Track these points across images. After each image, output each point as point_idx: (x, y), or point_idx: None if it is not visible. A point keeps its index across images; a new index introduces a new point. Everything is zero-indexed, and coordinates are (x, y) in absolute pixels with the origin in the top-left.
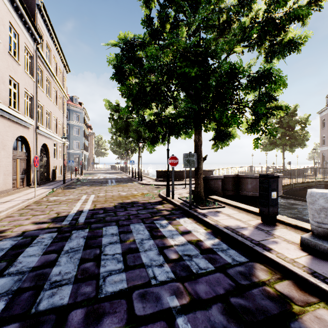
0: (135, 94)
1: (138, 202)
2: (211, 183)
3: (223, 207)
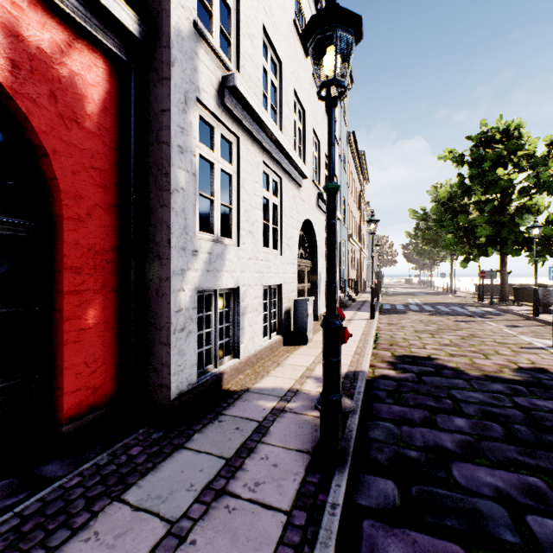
0: (452, 242)
1: (453, 303)
2: (525, 293)
3: (521, 306)
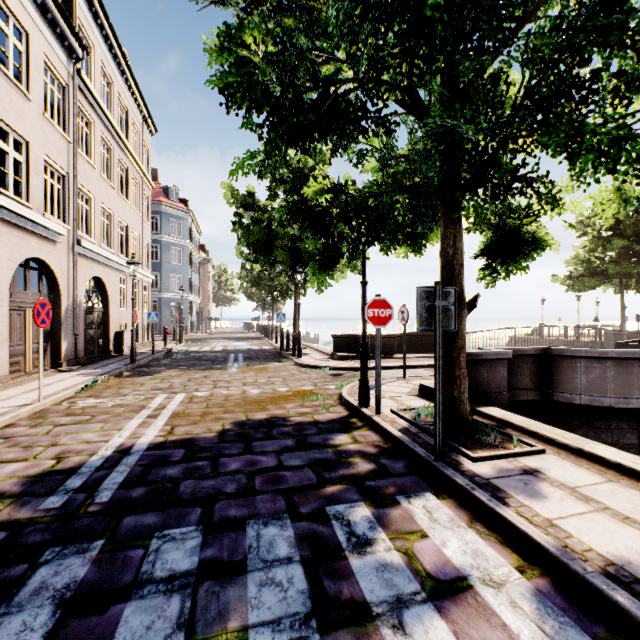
0: (262, 85)
1: (286, 422)
2: (481, 372)
3: (539, 453)
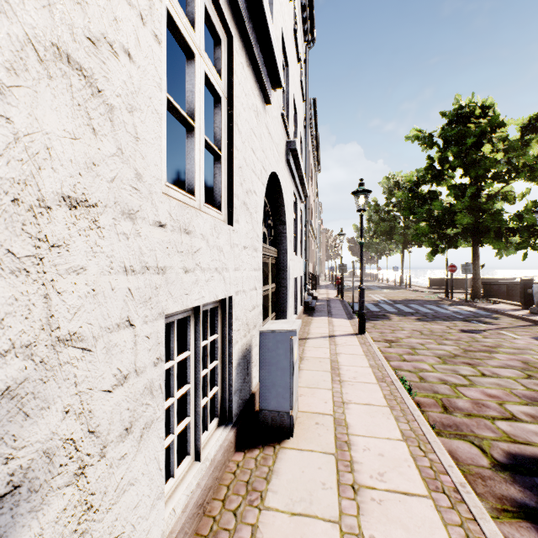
0: (426, 231)
1: (420, 299)
2: (494, 288)
3: (497, 304)
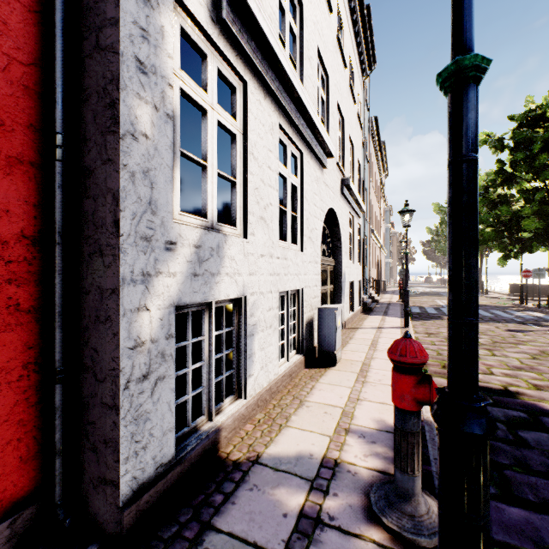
0: (491, 237)
1: (490, 305)
2: None
3: None
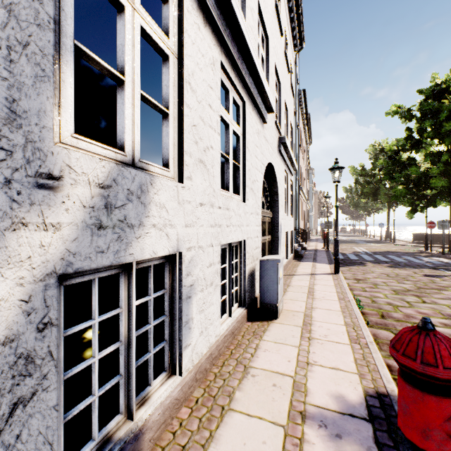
0: (403, 193)
1: (400, 252)
2: None
3: None
